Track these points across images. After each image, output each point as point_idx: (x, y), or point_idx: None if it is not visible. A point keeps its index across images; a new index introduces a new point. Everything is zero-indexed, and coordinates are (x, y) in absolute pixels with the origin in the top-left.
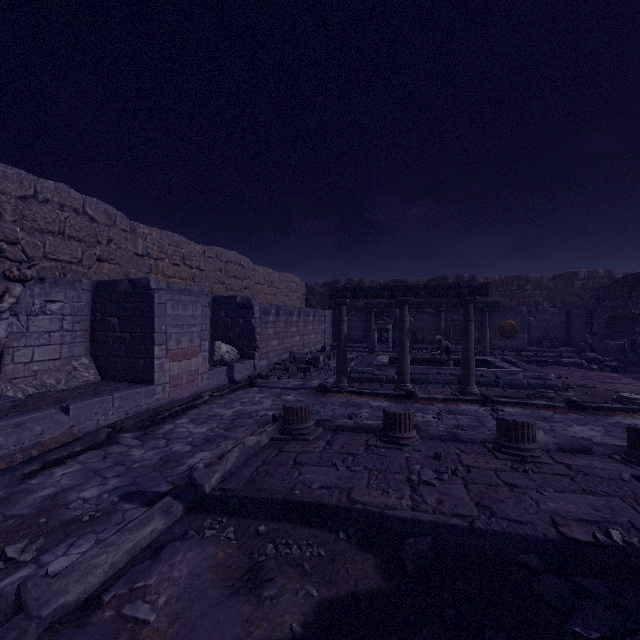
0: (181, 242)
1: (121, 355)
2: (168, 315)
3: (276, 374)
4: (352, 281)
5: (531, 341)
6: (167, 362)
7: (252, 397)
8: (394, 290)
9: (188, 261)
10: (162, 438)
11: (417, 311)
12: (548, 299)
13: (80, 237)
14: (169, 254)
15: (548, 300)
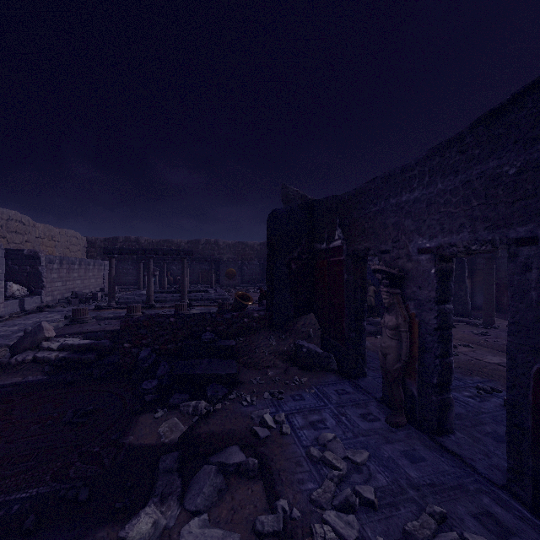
0: None
1: None
2: None
3: (61, 305)
4: (130, 239)
5: (245, 281)
6: None
7: (45, 316)
8: (144, 251)
9: None
10: None
11: (178, 262)
12: (257, 256)
13: None
14: None
15: (257, 257)
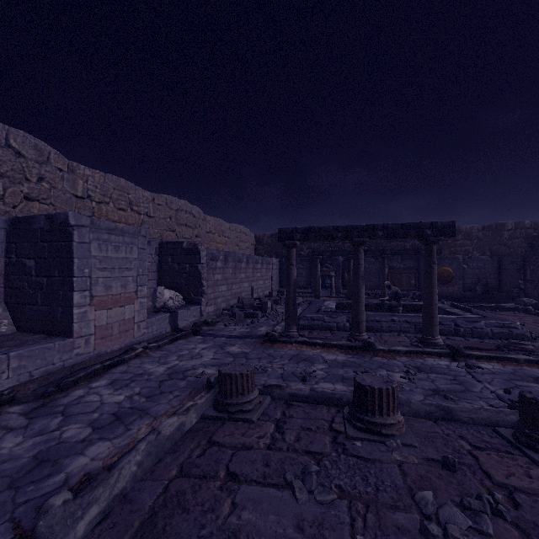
0: (127, 187)
1: (37, 303)
2: (93, 257)
3: (223, 320)
4: None
5: (464, 287)
6: (92, 310)
7: (192, 348)
8: (348, 231)
9: (135, 207)
10: (60, 413)
11: None
12: (478, 248)
13: (1, 171)
14: (114, 198)
15: (478, 249)
